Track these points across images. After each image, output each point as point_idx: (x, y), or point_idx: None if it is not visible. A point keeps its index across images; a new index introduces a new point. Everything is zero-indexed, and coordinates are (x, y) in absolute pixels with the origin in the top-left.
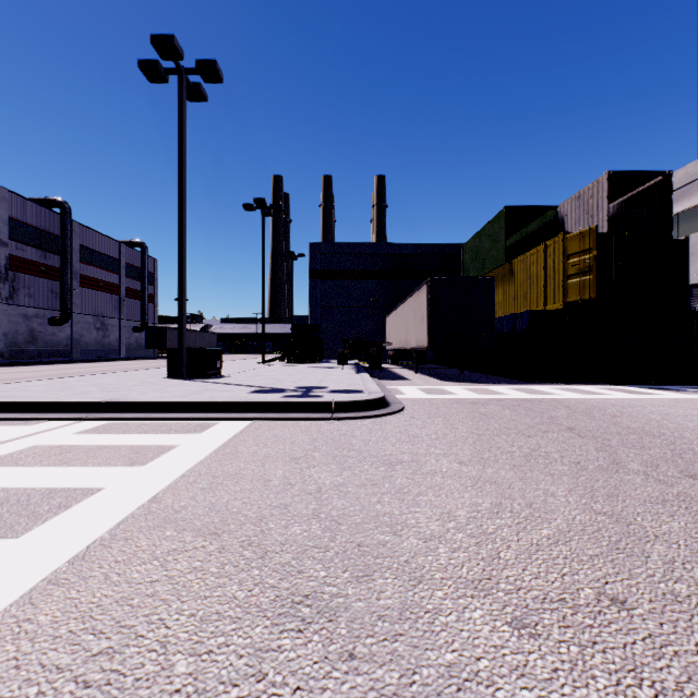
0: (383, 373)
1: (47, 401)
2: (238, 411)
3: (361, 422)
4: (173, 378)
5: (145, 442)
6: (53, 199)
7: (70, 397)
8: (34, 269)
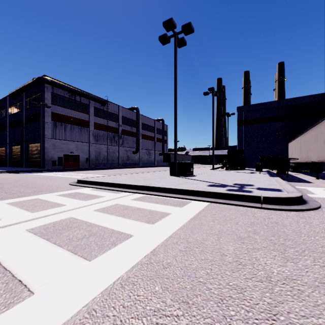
0: (288, 177)
1: (124, 184)
2: (201, 196)
3: (286, 213)
4: (172, 176)
5: (156, 208)
6: (134, 107)
7: (132, 182)
8: (128, 134)
